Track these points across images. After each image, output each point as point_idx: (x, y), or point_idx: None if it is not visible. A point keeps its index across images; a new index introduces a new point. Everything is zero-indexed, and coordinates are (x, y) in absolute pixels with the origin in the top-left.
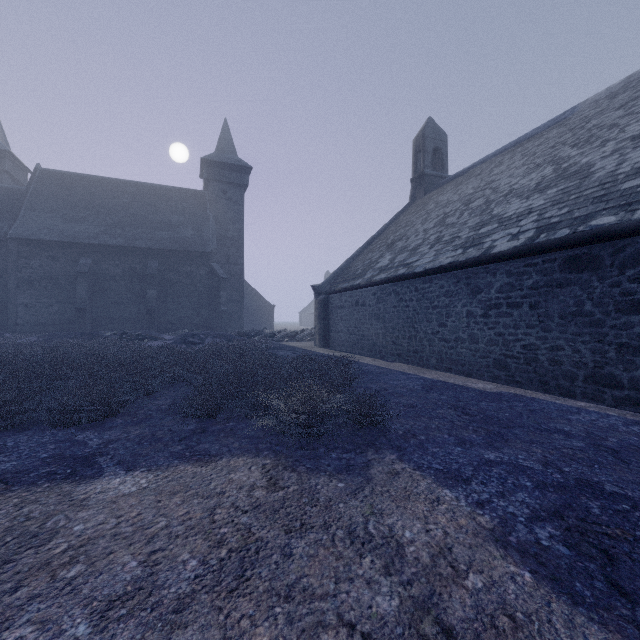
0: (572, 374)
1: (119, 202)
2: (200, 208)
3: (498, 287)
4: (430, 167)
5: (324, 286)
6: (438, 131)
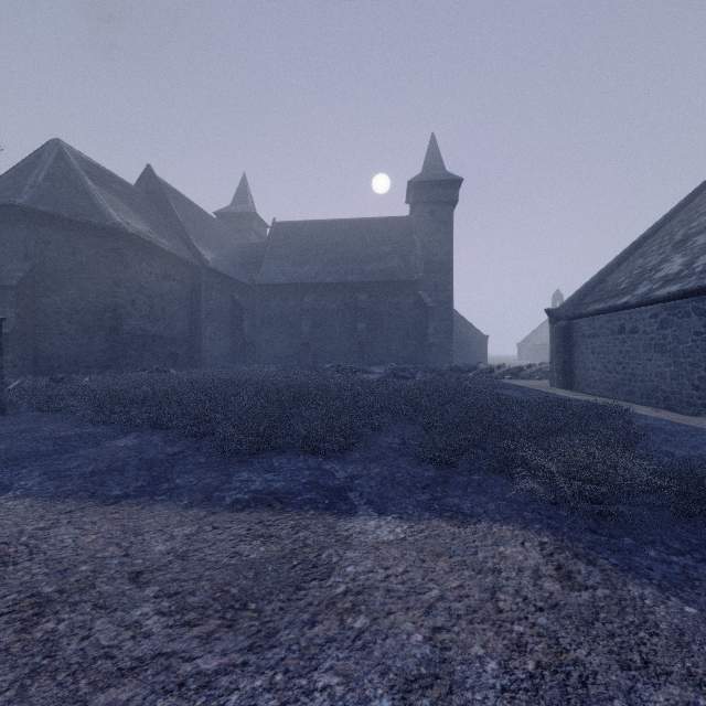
0: None
1: (334, 241)
2: (406, 235)
3: None
4: None
5: (564, 309)
6: None
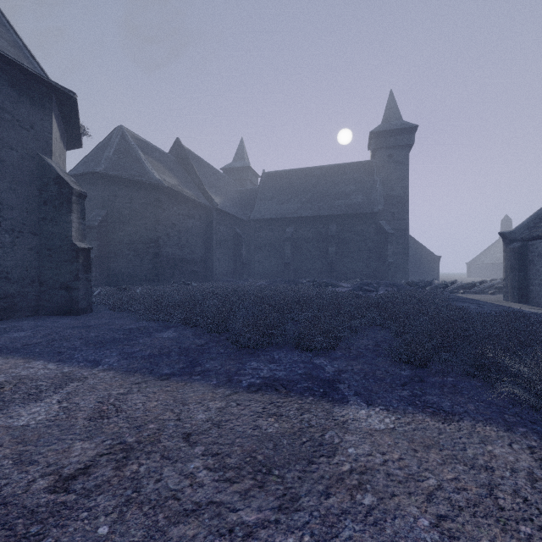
0: None
1: (309, 184)
2: (368, 175)
3: None
4: None
5: (518, 232)
6: None
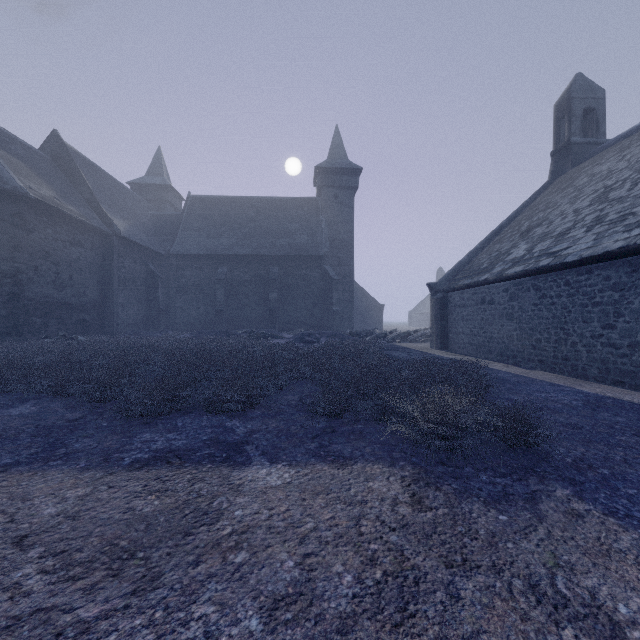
0: None
1: (247, 217)
2: (314, 214)
3: None
4: (579, 134)
5: (441, 283)
6: (590, 88)
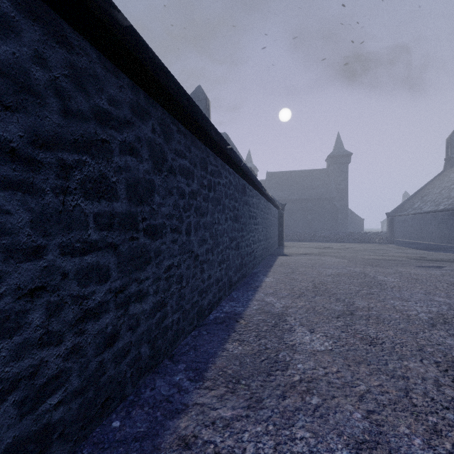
0: (451, 239)
1: (294, 180)
2: (326, 177)
3: (440, 218)
4: None
5: (391, 213)
6: None
